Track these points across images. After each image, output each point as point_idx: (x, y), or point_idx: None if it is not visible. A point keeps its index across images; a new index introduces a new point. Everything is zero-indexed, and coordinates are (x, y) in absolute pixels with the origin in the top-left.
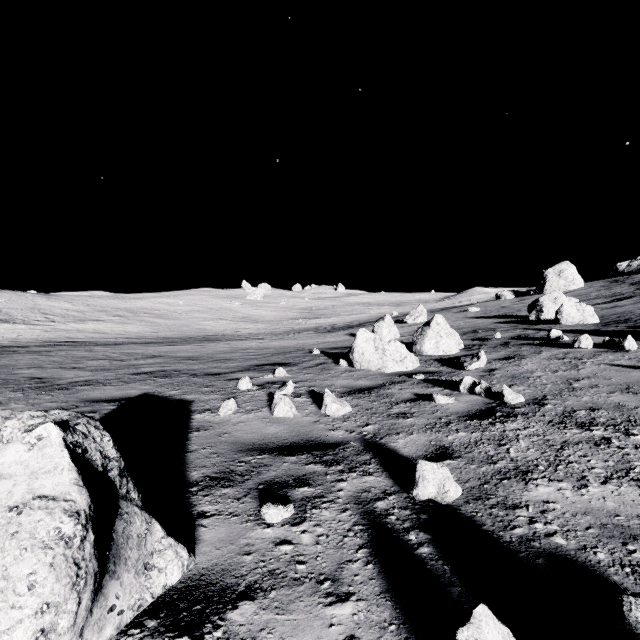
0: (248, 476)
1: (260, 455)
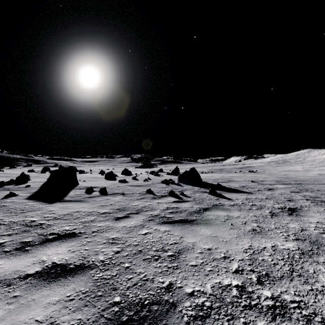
0: (28, 188)
1: (21, 189)
